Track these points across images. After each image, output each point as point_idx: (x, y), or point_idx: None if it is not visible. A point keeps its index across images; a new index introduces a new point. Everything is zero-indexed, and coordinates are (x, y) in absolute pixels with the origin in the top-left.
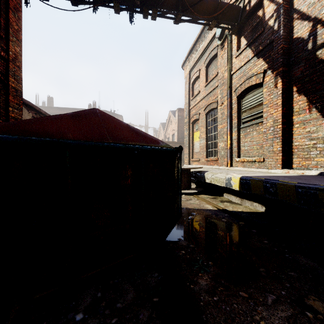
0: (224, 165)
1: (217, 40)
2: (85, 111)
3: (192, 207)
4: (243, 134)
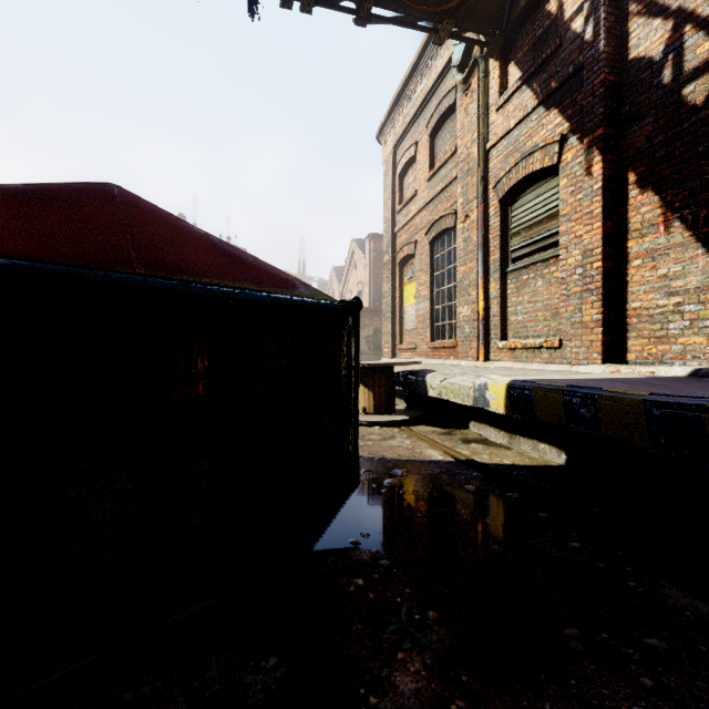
0: (471, 358)
1: (456, 71)
2: (73, 186)
3: (395, 455)
4: (513, 286)
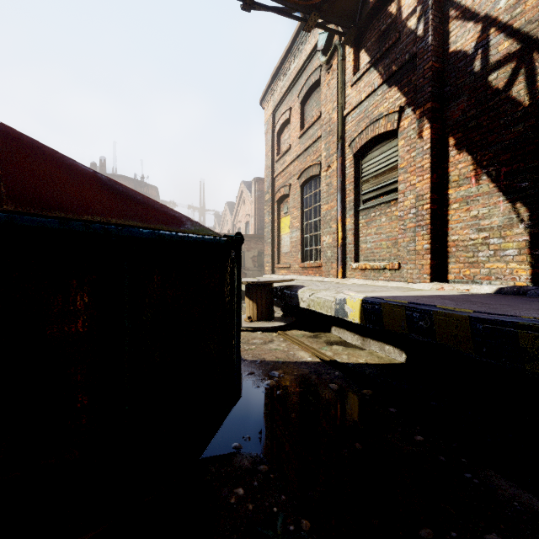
0: (332, 276)
1: (321, 54)
2: None
3: (273, 358)
4: (364, 221)
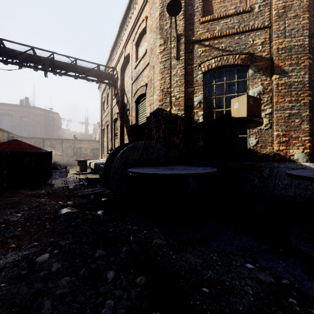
0: None
1: (107, 86)
2: (12, 140)
3: (74, 177)
4: (116, 142)
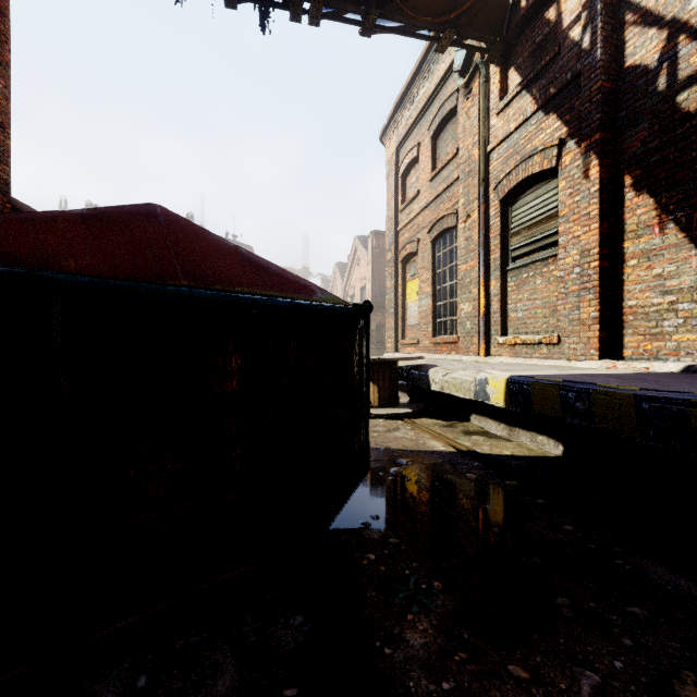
0: (472, 353)
1: (458, 76)
2: (125, 208)
3: (400, 446)
4: (513, 284)
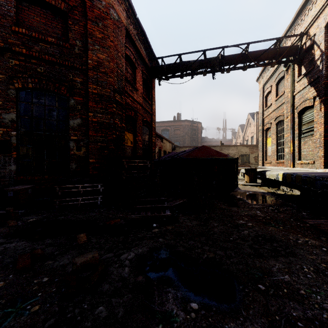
0: (288, 166)
1: (283, 67)
2: (201, 147)
3: (251, 190)
4: (302, 142)
